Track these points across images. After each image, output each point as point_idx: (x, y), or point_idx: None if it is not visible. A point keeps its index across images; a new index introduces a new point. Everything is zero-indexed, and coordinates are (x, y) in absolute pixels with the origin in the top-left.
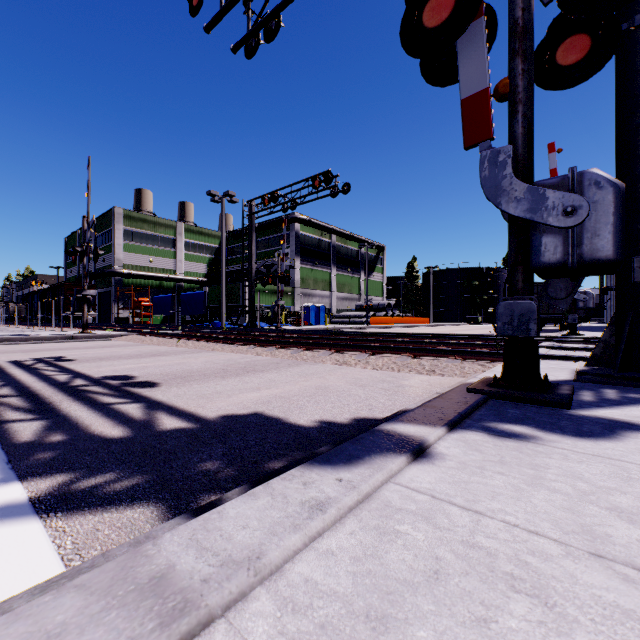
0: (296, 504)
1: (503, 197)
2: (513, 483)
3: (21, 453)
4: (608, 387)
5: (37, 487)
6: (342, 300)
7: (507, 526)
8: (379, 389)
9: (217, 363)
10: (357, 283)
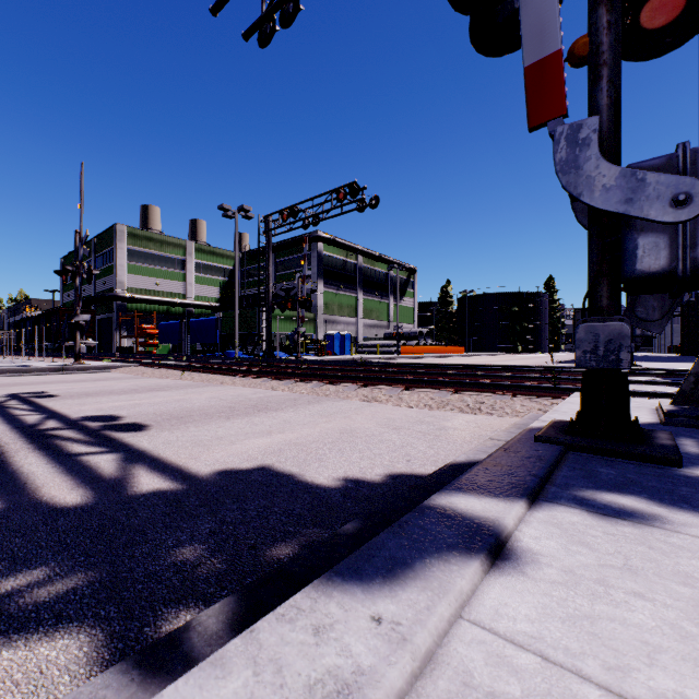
0: (298, 692)
1: (586, 185)
2: (669, 619)
3: None
4: None
5: None
6: (369, 327)
7: None
8: (417, 433)
9: (224, 399)
10: (386, 309)
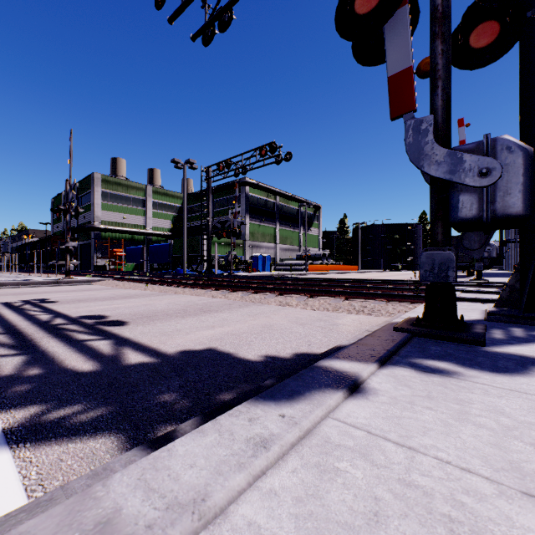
0: (241, 441)
1: (425, 160)
2: (441, 418)
3: (0, 386)
4: (515, 326)
5: (11, 418)
6: (285, 251)
7: (440, 463)
8: (316, 327)
9: (178, 304)
10: (297, 236)
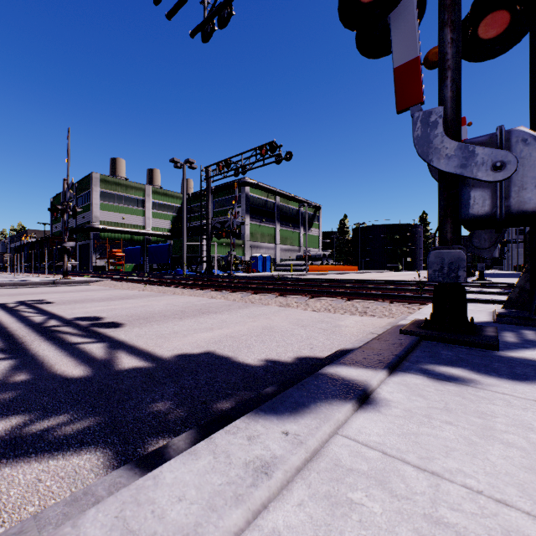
0: (239, 466)
1: (435, 154)
2: (464, 435)
3: None
4: (526, 328)
5: None
6: (285, 251)
7: (470, 493)
8: (318, 329)
9: (177, 305)
10: (297, 237)
